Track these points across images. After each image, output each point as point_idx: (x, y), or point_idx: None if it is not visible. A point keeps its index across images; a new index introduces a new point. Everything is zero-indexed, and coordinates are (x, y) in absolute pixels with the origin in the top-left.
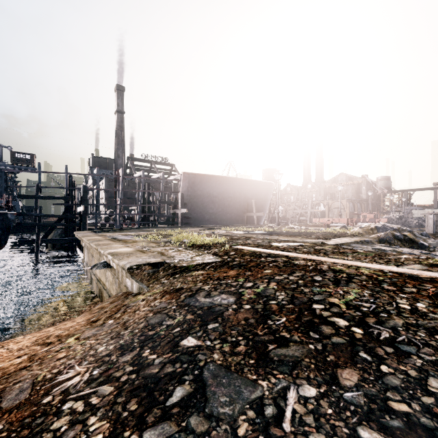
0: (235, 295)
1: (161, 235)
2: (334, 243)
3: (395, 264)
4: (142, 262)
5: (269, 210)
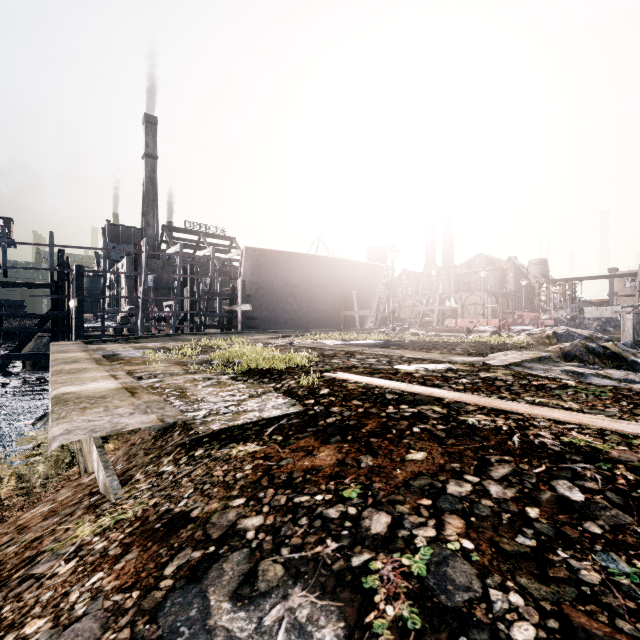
0: (342, 603)
1: (201, 349)
2: (501, 364)
3: None
4: (102, 430)
5: (378, 307)
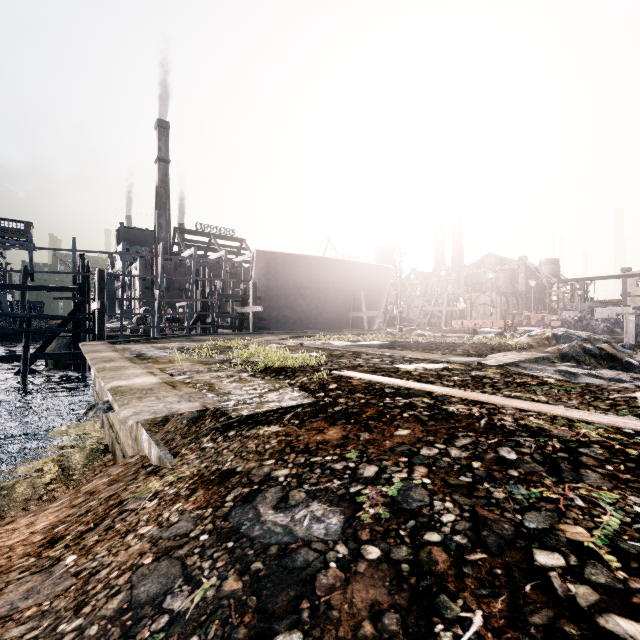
0: (343, 508)
1: (218, 349)
2: (496, 364)
3: (633, 412)
4: (162, 412)
5: (386, 307)
